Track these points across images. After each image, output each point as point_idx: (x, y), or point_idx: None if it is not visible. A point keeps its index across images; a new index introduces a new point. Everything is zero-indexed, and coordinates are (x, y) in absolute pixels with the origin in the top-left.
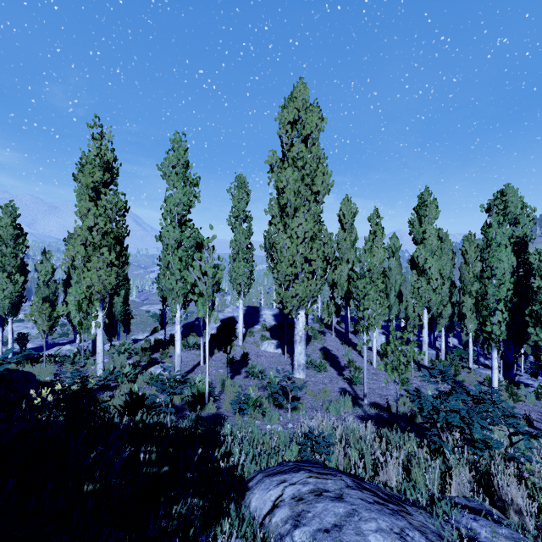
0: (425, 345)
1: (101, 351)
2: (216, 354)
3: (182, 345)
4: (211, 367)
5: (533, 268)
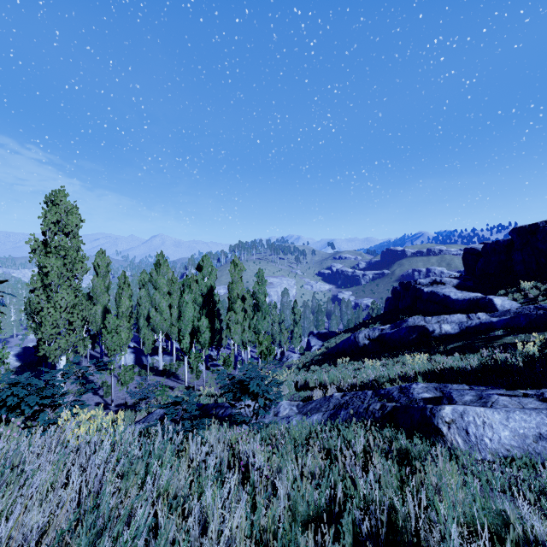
0: (161, 356)
1: None
2: None
3: None
4: None
5: (216, 303)
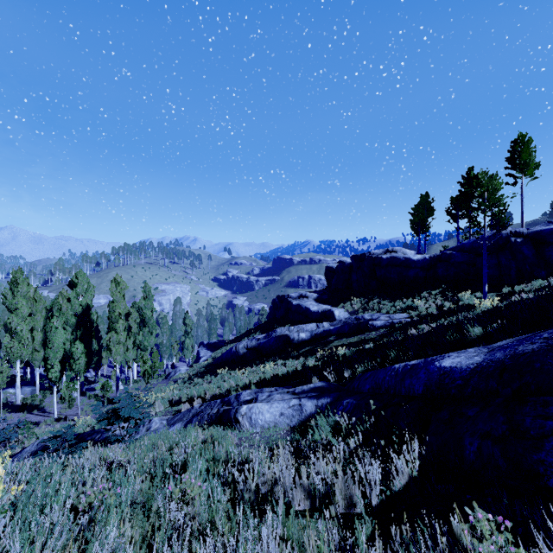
0: (18, 389)
1: None
2: None
3: None
4: None
5: (94, 322)
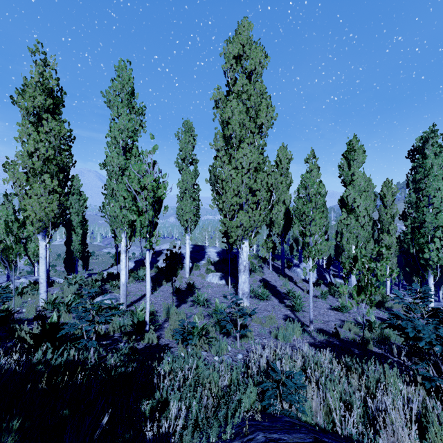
0: (353, 276)
1: (43, 281)
2: (164, 285)
3: (132, 277)
4: (158, 297)
5: None
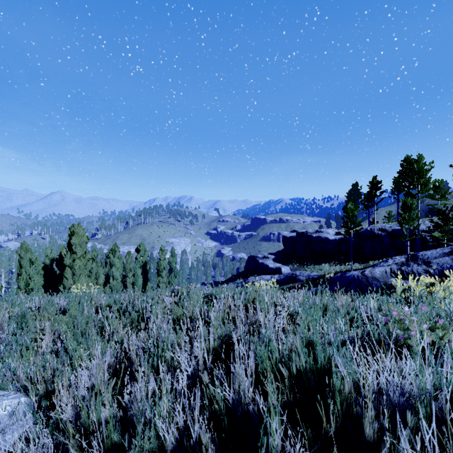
0: None
1: None
2: None
3: None
4: None
5: (148, 270)
